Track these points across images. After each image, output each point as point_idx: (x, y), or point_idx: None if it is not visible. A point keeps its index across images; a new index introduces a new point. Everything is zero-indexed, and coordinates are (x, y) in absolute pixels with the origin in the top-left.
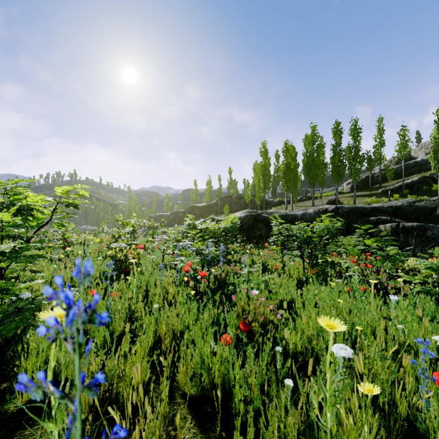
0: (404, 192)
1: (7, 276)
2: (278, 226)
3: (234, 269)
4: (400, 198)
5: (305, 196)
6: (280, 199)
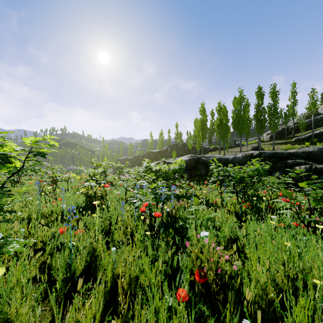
0: (313, 140)
1: (2, 209)
2: (216, 168)
3: (182, 204)
4: (311, 145)
5: (234, 144)
6: (215, 147)
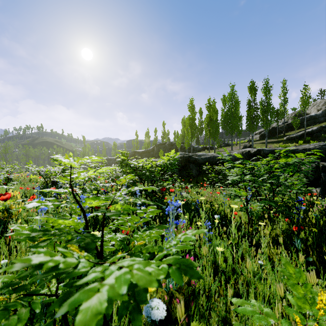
0: (306, 139)
1: None
2: (230, 162)
3: None
4: (304, 144)
5: (223, 143)
6: (204, 146)
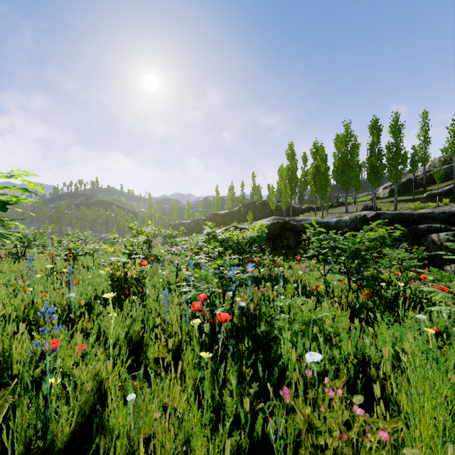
0: None
1: None
2: (316, 235)
3: (265, 292)
4: (451, 203)
5: (336, 202)
6: (309, 206)
